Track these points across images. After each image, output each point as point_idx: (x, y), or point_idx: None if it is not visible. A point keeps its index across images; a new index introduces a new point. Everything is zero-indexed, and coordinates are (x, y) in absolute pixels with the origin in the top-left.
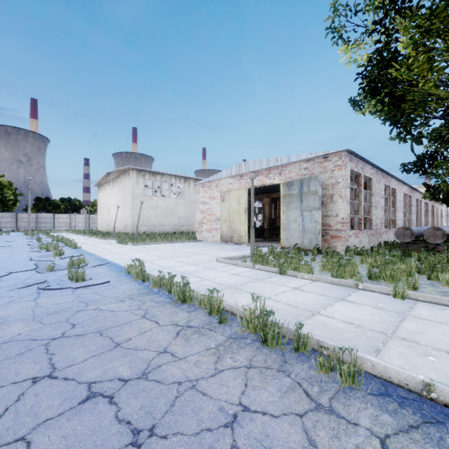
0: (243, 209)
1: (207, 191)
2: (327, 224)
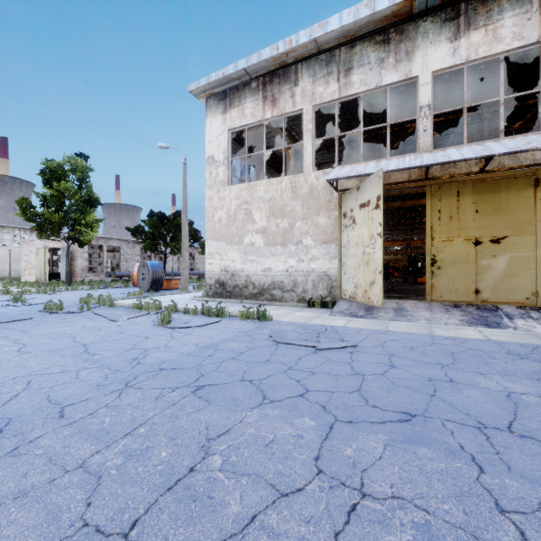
0: (46, 261)
1: (28, 247)
2: (76, 270)
